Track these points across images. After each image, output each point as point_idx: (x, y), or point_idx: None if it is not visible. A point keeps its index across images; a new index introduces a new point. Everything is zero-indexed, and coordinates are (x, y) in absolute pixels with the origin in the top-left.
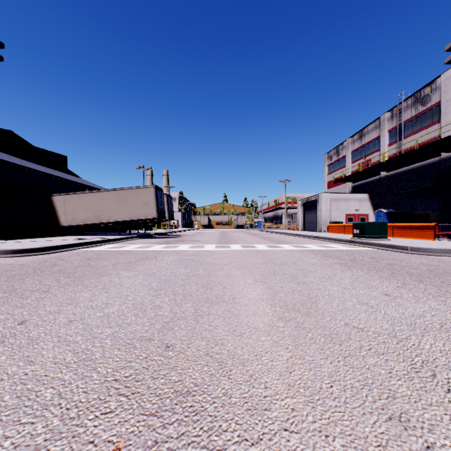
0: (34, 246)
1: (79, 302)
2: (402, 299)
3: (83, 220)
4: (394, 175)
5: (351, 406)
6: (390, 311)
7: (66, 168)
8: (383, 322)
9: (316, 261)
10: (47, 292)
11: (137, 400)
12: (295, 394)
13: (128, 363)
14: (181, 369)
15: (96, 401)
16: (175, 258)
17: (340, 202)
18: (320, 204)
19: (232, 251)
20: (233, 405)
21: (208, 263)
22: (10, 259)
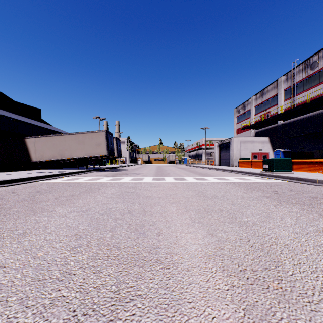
0: None
1: None
2: None
3: (49, 157)
4: (289, 123)
5: None
6: None
7: (40, 118)
8: None
9: (243, 194)
10: None
11: None
12: None
13: None
14: None
15: None
16: (116, 190)
17: (248, 144)
18: (232, 145)
19: (167, 184)
20: None
21: (144, 196)
22: None
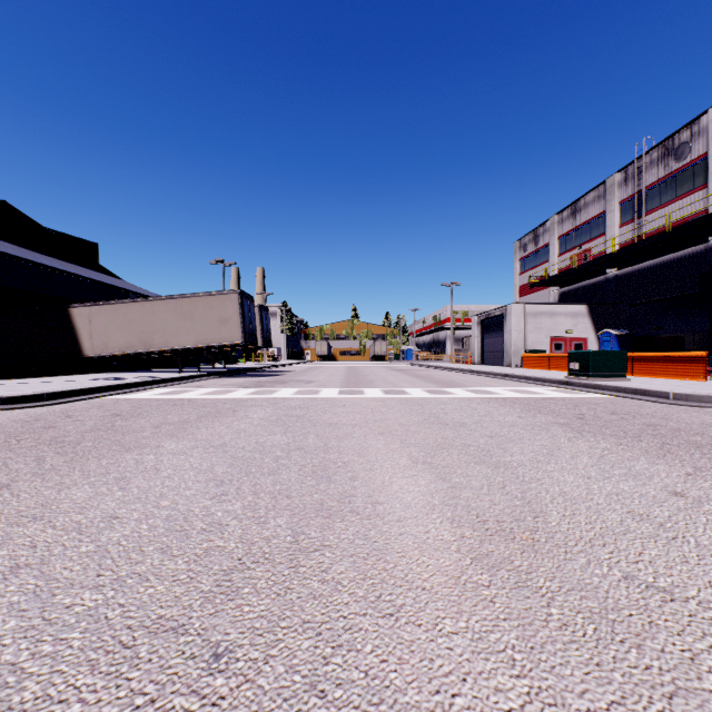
0: (28, 391)
1: (57, 514)
2: None
3: (121, 347)
4: (630, 274)
5: None
6: (705, 539)
7: (97, 262)
8: (707, 570)
9: (517, 420)
10: (5, 487)
11: None
12: None
13: None
14: None
15: None
16: (268, 413)
17: (542, 318)
18: (509, 322)
19: (368, 401)
20: None
21: (325, 423)
22: None
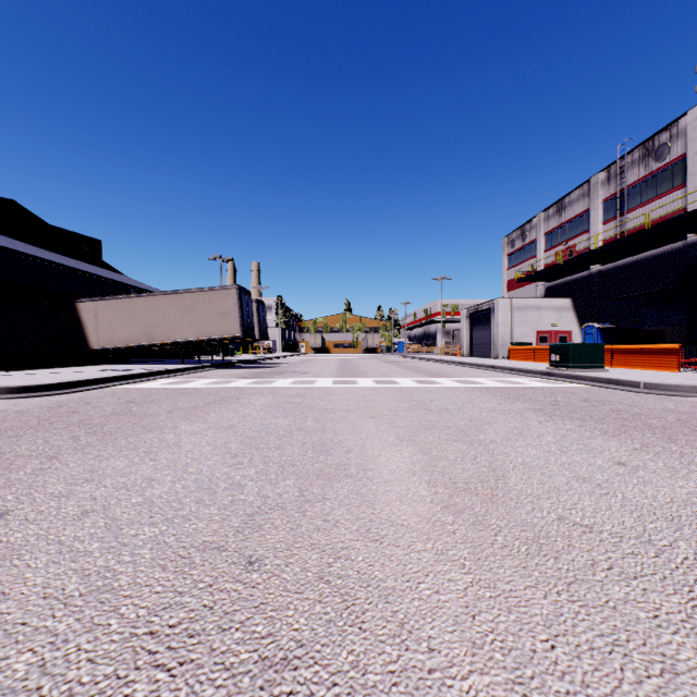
0: (45, 381)
1: (104, 477)
2: (647, 472)
3: (125, 340)
4: (613, 269)
5: (598, 694)
6: (631, 494)
7: (100, 258)
8: (624, 514)
9: (496, 406)
10: (54, 458)
11: (187, 679)
12: (487, 664)
13: (178, 596)
14: (273, 610)
15: (110, 681)
16: (269, 400)
17: (528, 312)
18: (496, 315)
19: (360, 390)
20: (371, 691)
21: (321, 408)
22: (5, 403)
